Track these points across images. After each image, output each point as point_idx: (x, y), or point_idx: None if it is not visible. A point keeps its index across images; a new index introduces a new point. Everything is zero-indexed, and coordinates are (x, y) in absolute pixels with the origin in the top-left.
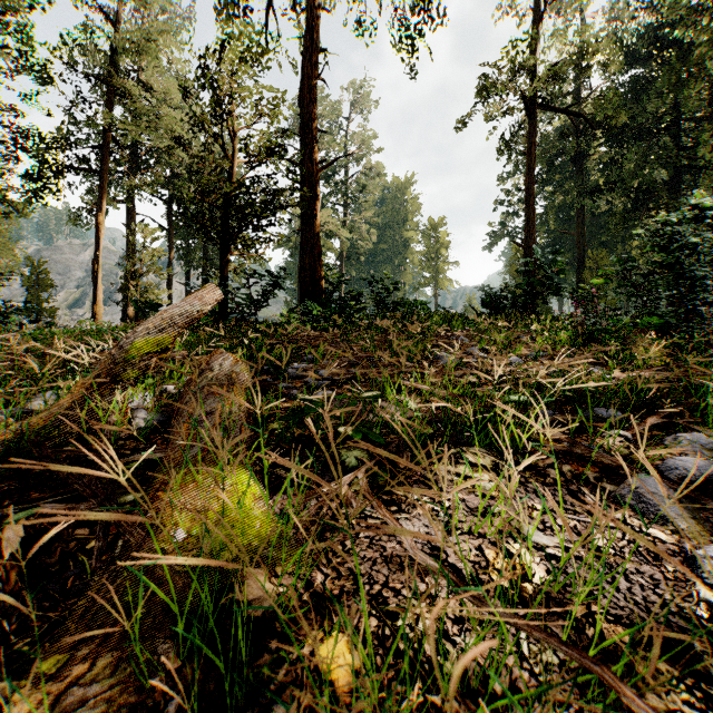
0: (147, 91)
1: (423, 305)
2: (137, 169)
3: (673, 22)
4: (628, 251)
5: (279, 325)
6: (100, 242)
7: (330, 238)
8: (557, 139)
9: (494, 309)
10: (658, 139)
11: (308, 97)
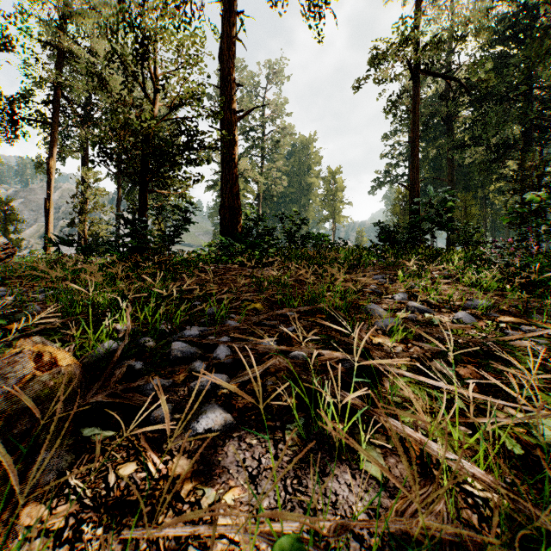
0: (93, 56)
1: (325, 237)
2: (86, 123)
3: (527, 8)
4: (486, 194)
5: (194, 261)
6: (52, 183)
7: (249, 183)
8: (431, 104)
9: (391, 242)
10: (514, 104)
11: (227, 54)
